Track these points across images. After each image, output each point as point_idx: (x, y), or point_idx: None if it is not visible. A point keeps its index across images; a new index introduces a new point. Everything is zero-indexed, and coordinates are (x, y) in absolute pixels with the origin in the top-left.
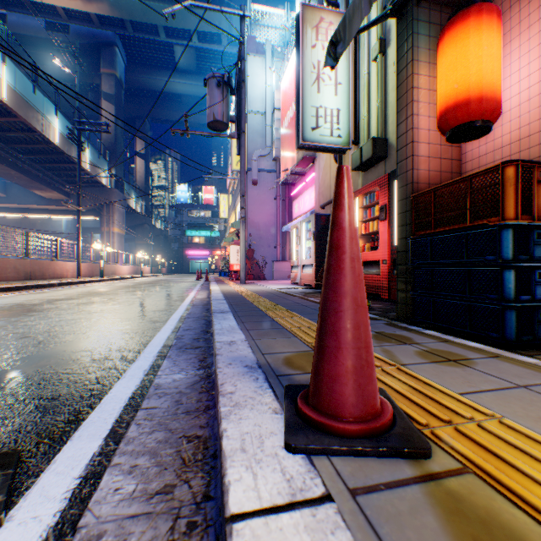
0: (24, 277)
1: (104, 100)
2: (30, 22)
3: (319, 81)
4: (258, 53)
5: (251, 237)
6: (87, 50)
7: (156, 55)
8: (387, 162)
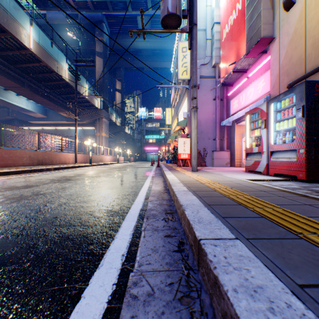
0: (36, 163)
1: (97, 56)
2: (58, 16)
3: None
4: None
5: None
6: (87, 28)
7: (126, 25)
8: None
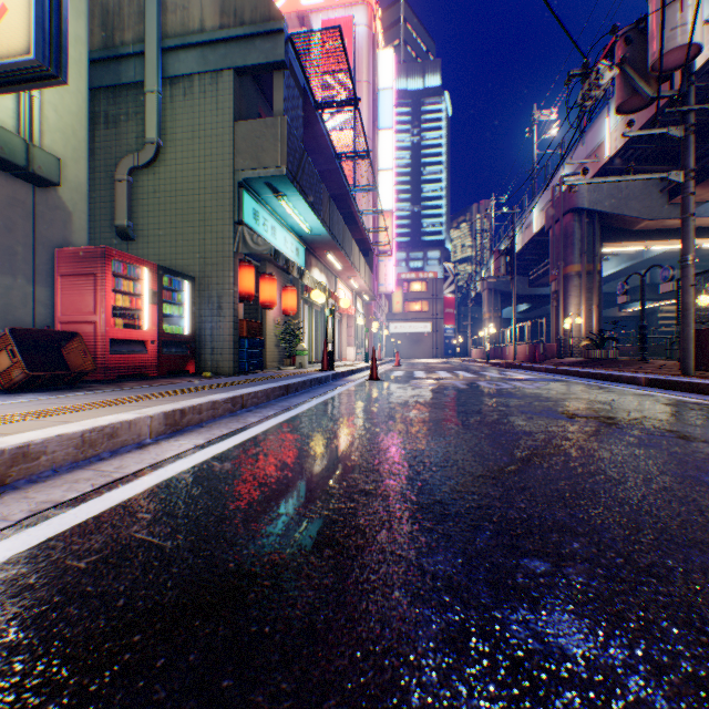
0: None
1: None
2: None
3: None
4: None
5: None
6: None
7: None
8: (43, 196)
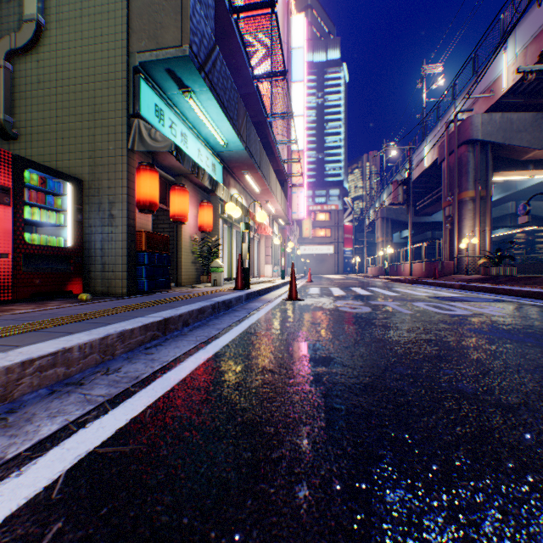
0: None
1: None
2: None
3: None
4: None
5: None
6: None
7: None
8: None
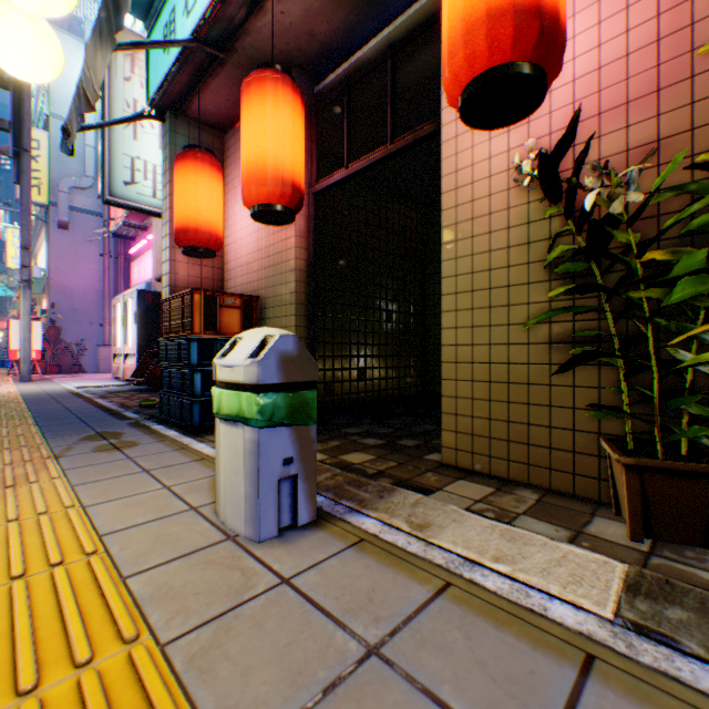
0: None
1: None
2: None
3: (138, 126)
4: (72, 31)
5: (58, 309)
6: None
7: None
8: None
